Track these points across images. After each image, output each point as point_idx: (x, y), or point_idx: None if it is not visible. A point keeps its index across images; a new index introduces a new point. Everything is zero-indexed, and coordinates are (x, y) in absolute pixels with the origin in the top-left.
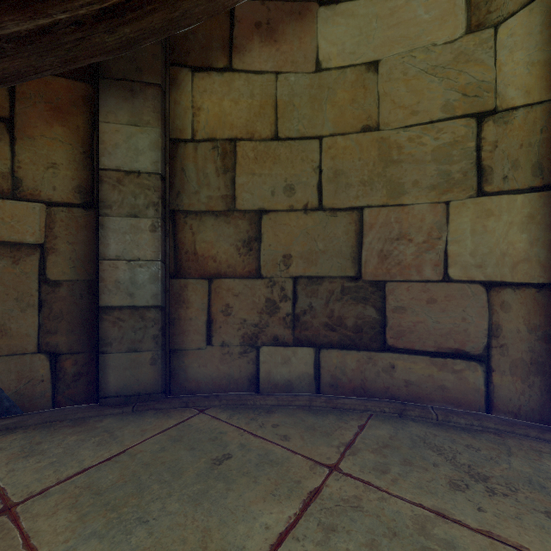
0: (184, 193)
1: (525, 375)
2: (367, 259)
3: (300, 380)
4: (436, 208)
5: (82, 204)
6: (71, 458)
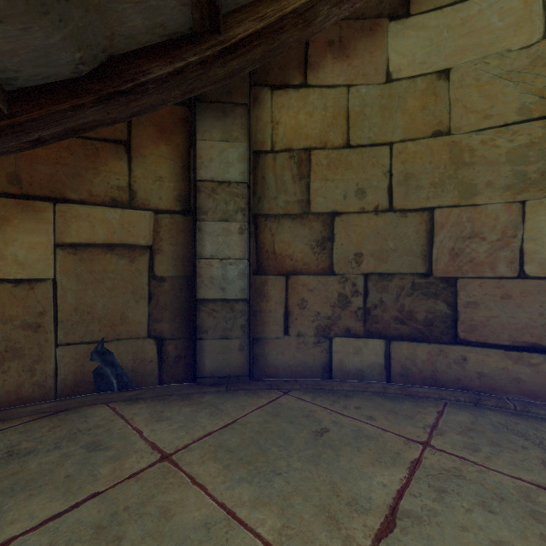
0: (265, 199)
1: None
2: (437, 257)
3: (371, 370)
4: (511, 208)
5: (181, 211)
6: (194, 424)
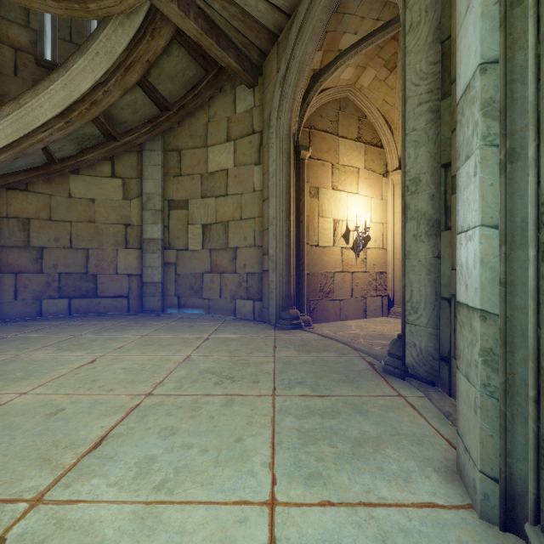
0: (2, 238)
1: (137, 300)
2: (90, 266)
3: (62, 311)
4: (114, 251)
5: None
6: None
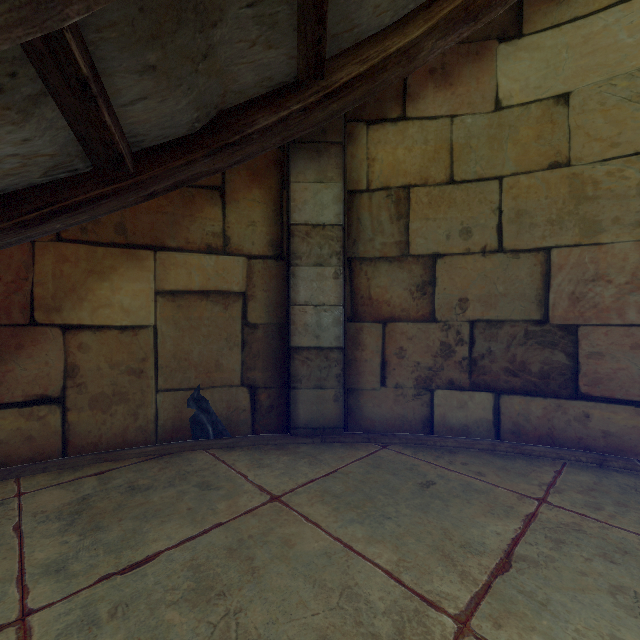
0: (360, 241)
1: None
2: (555, 302)
3: (478, 426)
4: None
5: (274, 256)
6: (296, 471)
